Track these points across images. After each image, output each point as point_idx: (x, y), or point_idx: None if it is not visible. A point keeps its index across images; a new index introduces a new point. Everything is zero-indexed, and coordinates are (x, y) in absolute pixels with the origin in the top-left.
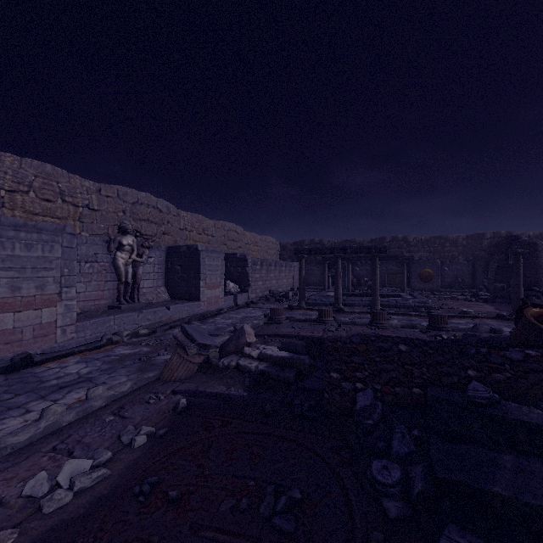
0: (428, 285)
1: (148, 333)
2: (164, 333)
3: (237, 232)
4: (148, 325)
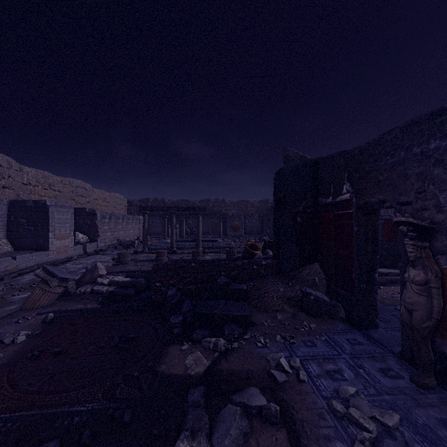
0: (237, 233)
1: None
2: (12, 280)
3: (85, 189)
4: None
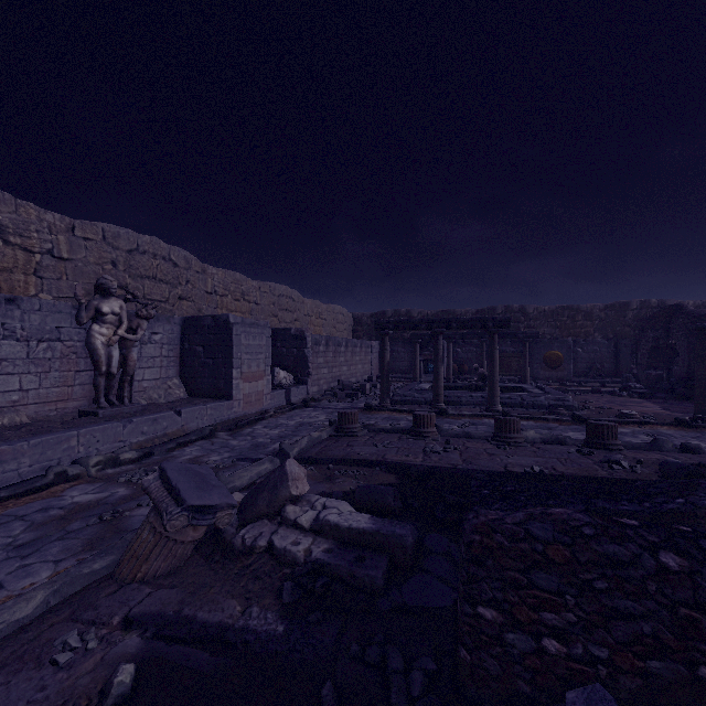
0: (556, 373)
1: (136, 457)
2: (165, 457)
3: (292, 299)
4: (143, 442)
